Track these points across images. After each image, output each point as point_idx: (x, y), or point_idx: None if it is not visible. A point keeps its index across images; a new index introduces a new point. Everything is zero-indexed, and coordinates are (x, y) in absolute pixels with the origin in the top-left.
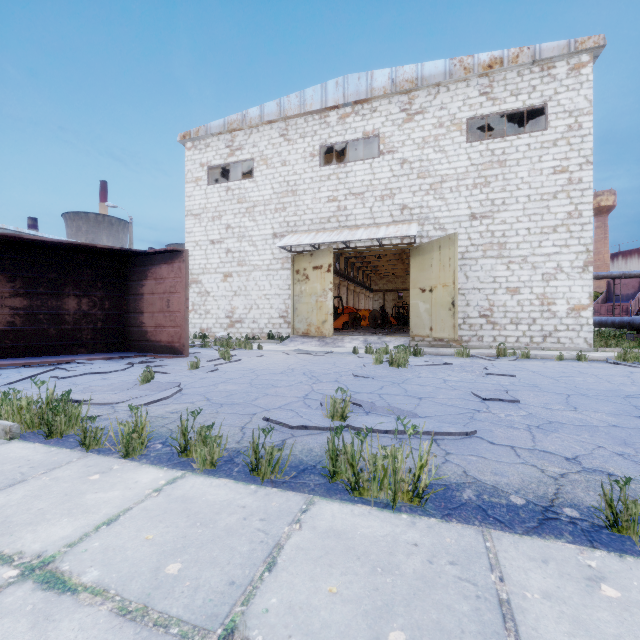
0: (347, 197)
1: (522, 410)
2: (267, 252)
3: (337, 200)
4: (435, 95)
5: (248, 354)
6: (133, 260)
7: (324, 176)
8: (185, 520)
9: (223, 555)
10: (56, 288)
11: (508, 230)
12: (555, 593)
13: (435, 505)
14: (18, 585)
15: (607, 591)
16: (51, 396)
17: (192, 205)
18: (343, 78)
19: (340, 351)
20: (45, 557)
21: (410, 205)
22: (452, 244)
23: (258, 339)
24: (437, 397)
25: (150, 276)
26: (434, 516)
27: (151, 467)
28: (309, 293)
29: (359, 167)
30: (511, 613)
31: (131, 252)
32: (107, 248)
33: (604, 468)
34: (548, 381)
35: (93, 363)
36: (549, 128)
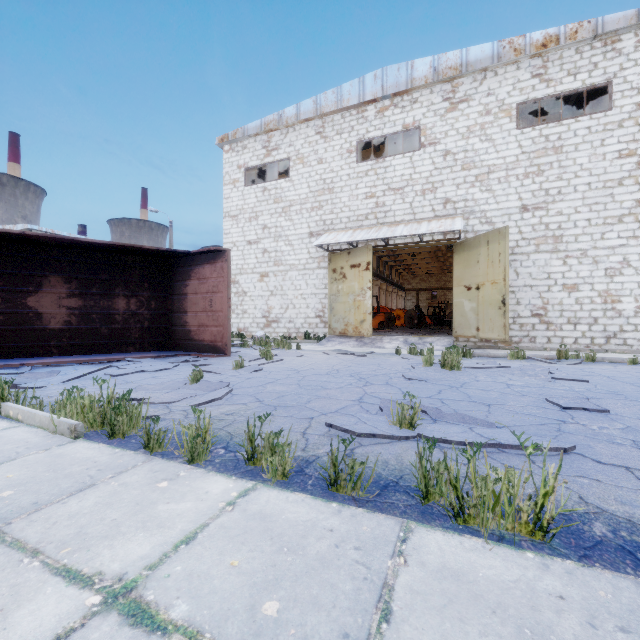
0: (386, 193)
1: (617, 422)
2: (303, 251)
3: (375, 196)
4: (481, 81)
5: (288, 354)
6: (177, 261)
7: (361, 172)
8: (269, 543)
9: (324, 594)
10: (107, 289)
11: (565, 222)
12: None
13: (563, 542)
14: (103, 616)
15: None
16: (111, 395)
17: (230, 207)
18: (382, 70)
19: (381, 352)
20: (126, 581)
21: (453, 199)
22: (502, 238)
23: (294, 339)
24: (507, 404)
25: (193, 276)
26: (568, 557)
27: (219, 475)
28: (346, 292)
29: (398, 161)
30: None
31: (176, 253)
32: (154, 249)
33: None
34: (631, 388)
35: (142, 361)
36: (613, 108)
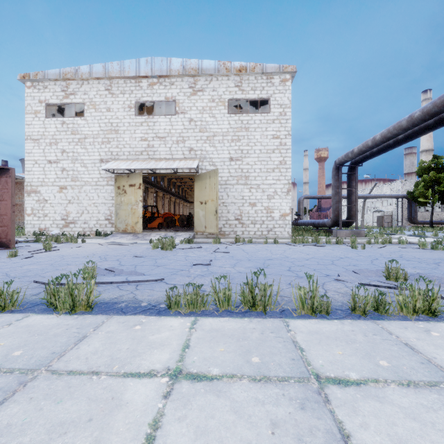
0: (154, 139)
1: (206, 268)
2: (95, 172)
3: (147, 140)
4: (210, 81)
5: (69, 246)
6: None
7: (138, 123)
8: None
9: None
10: None
11: (250, 169)
12: (113, 331)
13: (99, 310)
14: None
15: (136, 327)
16: None
17: (31, 131)
18: (151, 58)
19: (143, 242)
20: None
21: (195, 148)
22: (216, 175)
23: (88, 235)
24: (169, 265)
25: None
26: (92, 314)
27: None
28: (127, 203)
29: (162, 120)
30: (84, 339)
31: None
32: None
33: (205, 289)
34: (242, 254)
35: None
36: (271, 112)
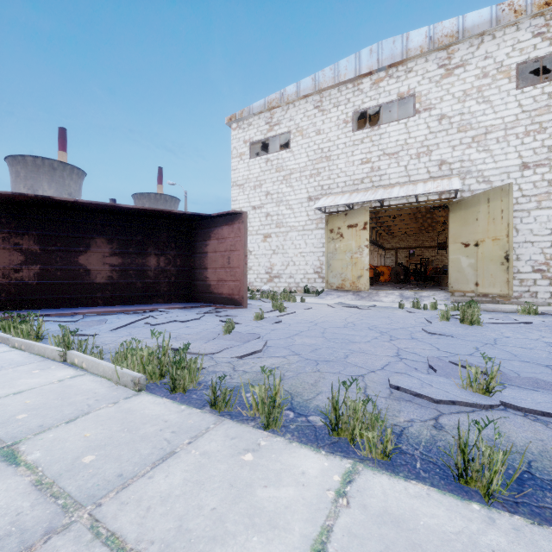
0: (381, 158)
1: None
2: (302, 214)
3: (370, 161)
4: (478, 45)
5: (297, 306)
6: (198, 223)
7: (357, 140)
8: None
9: None
10: (141, 248)
11: None
12: None
13: None
14: None
15: None
16: (166, 347)
17: (237, 177)
18: (377, 44)
19: (381, 305)
20: None
21: (449, 160)
22: (505, 195)
23: (295, 292)
24: None
25: (213, 237)
26: None
27: (304, 448)
28: (343, 250)
29: (393, 128)
30: None
31: (198, 216)
32: (181, 213)
33: None
34: None
35: (171, 312)
36: None
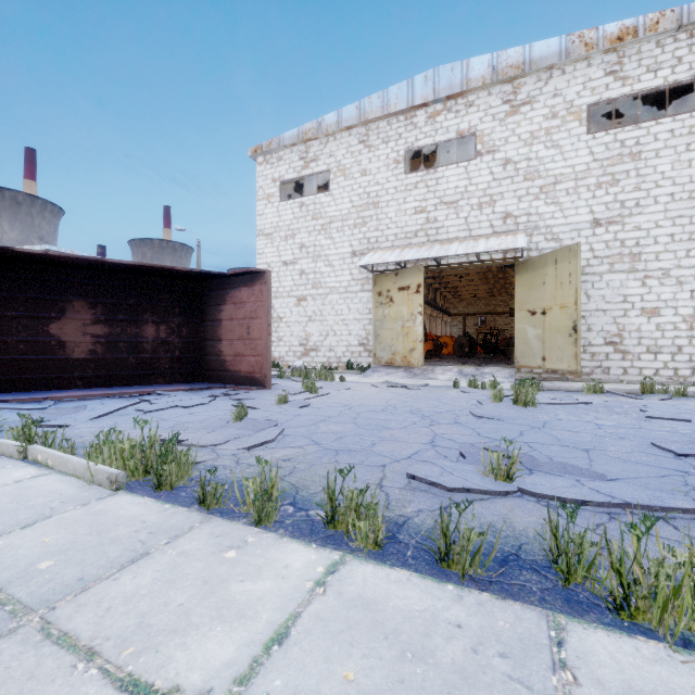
0: (437, 207)
1: None
2: (345, 272)
3: (425, 211)
4: (546, 80)
5: (333, 386)
6: (211, 283)
7: (410, 184)
8: (385, 645)
9: None
10: (135, 314)
11: (643, 238)
12: None
13: None
14: None
15: None
16: (154, 438)
17: (263, 224)
18: (433, 71)
19: (435, 384)
20: None
21: (515, 213)
22: (573, 256)
23: (335, 369)
24: (608, 449)
25: (229, 300)
26: None
27: (295, 542)
28: (394, 317)
29: (452, 172)
30: None
31: (210, 275)
32: (186, 271)
33: None
34: None
35: (174, 395)
36: None
